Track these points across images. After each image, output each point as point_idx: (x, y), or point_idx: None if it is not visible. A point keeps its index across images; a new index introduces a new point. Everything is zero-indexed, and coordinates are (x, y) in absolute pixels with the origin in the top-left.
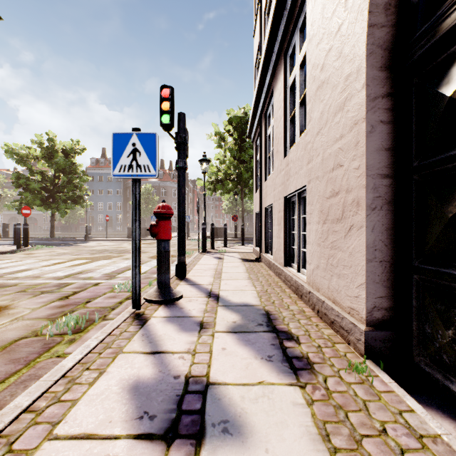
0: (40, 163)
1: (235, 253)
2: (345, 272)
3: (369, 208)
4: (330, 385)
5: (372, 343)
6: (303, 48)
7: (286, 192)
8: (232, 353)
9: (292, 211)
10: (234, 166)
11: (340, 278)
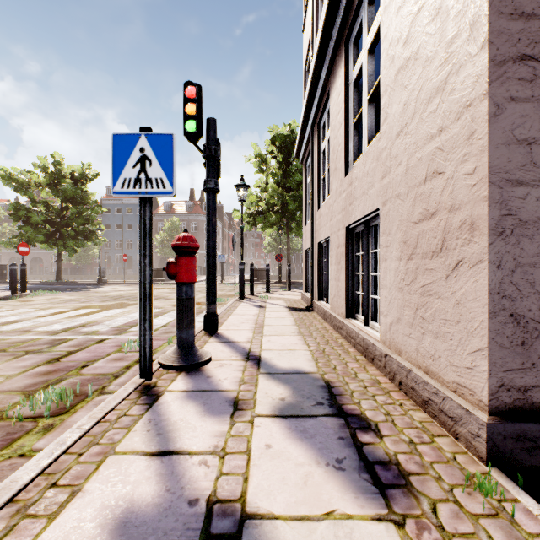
0: (44, 191)
1: (280, 300)
2: (447, 330)
3: (493, 232)
4: (444, 519)
5: (500, 441)
6: (374, 24)
7: (349, 220)
8: (281, 455)
9: (356, 245)
10: (278, 194)
11: (439, 338)
